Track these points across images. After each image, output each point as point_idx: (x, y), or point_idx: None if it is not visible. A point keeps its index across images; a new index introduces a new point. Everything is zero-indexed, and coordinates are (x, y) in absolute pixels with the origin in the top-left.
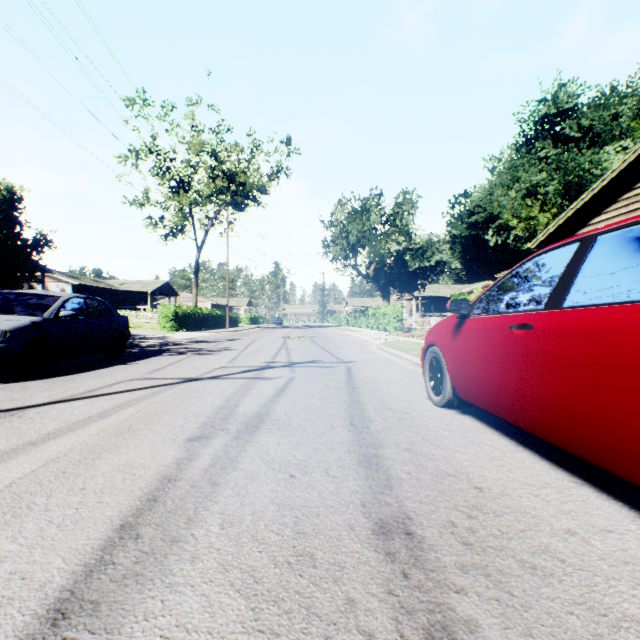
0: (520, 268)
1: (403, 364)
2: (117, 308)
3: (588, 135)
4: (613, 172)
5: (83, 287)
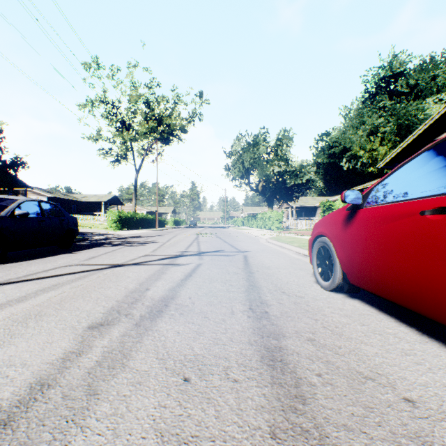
0: (423, 154)
1: (288, 253)
2: (80, 214)
3: (414, 91)
4: (444, 108)
5: (55, 199)
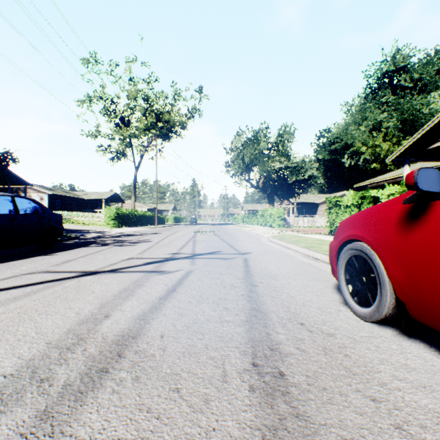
0: None
1: (295, 255)
2: (81, 211)
3: (418, 85)
4: None
5: (56, 196)
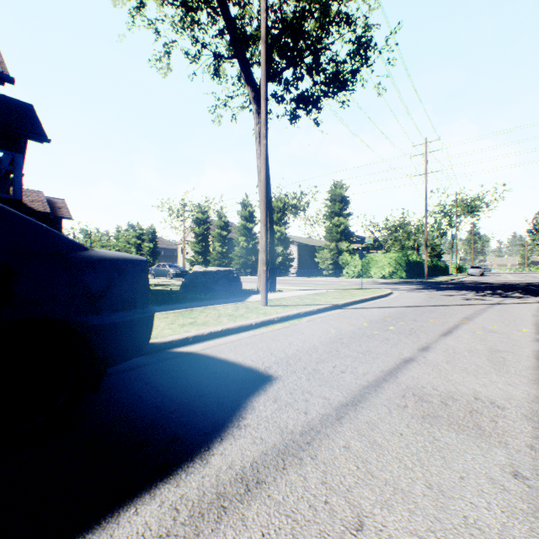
0: None
1: None
2: None
3: None
4: None
5: None
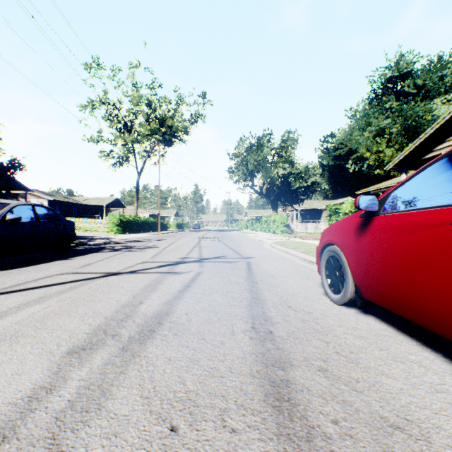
0: (451, 155)
1: (293, 259)
2: (81, 217)
3: (421, 91)
4: None
5: (56, 202)
